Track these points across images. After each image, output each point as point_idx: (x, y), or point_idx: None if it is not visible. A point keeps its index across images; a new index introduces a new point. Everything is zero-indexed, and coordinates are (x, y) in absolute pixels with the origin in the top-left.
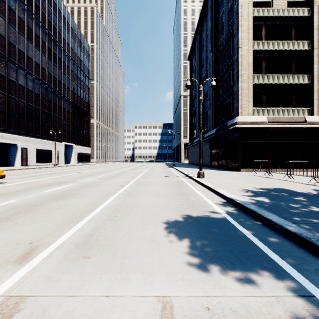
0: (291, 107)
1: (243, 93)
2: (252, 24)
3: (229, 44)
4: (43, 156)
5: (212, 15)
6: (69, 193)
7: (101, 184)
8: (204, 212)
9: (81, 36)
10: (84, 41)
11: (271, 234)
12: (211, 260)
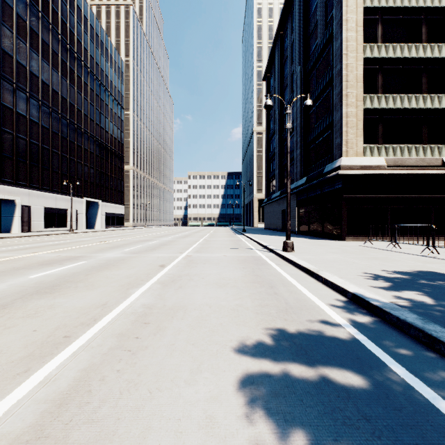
0: (421, 144)
1: (349, 122)
2: (363, 18)
3: (326, 51)
4: (54, 218)
5: (300, 10)
6: (69, 279)
7: (130, 262)
8: (313, 326)
9: (111, 46)
10: (115, 53)
11: None
12: None
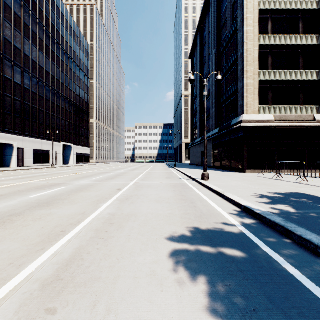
0: (299, 105)
1: (248, 90)
2: (258, 17)
3: (232, 40)
4: (40, 157)
5: (215, 10)
6: (57, 198)
7: (97, 187)
8: (217, 225)
9: (80, 34)
10: (83, 39)
11: (315, 262)
12: (245, 319)
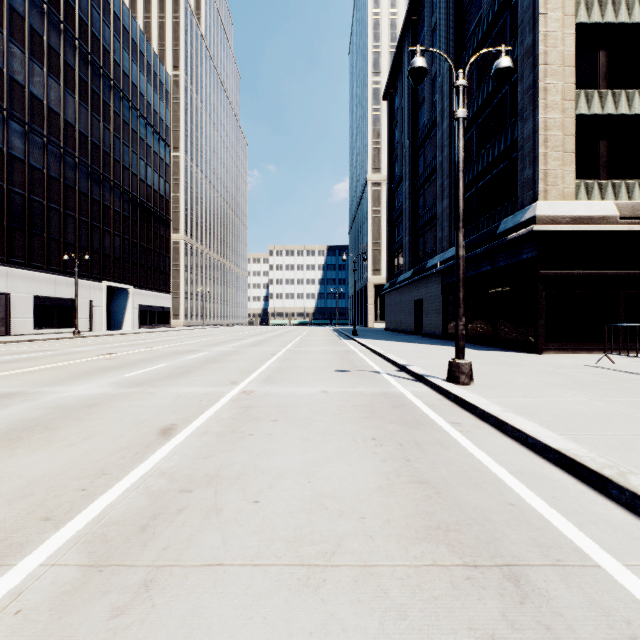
0: None
1: (550, 139)
2: None
3: (498, 26)
4: (51, 313)
5: None
6: None
7: (100, 414)
8: None
9: (148, 50)
10: (155, 60)
11: None
12: None
